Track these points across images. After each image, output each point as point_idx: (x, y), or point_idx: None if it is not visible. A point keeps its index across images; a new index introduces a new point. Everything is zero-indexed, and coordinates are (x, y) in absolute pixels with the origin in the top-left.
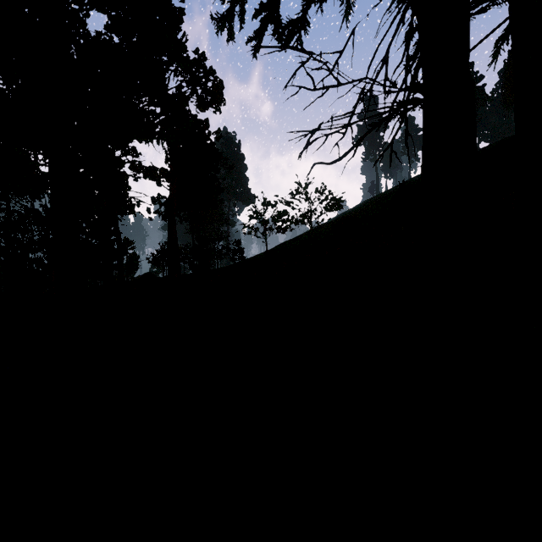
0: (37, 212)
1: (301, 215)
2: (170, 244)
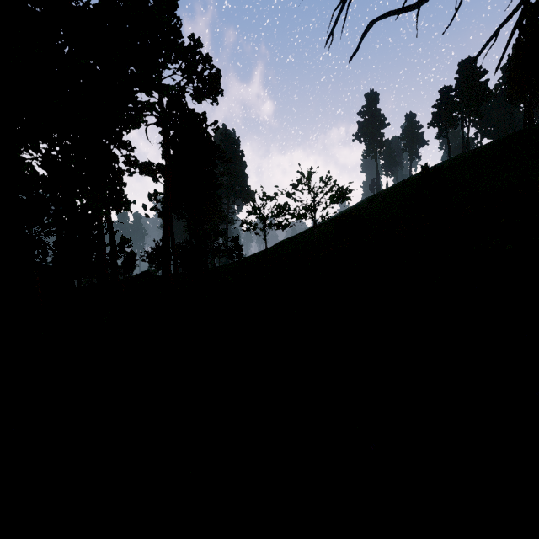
0: None
1: (304, 207)
2: (165, 241)
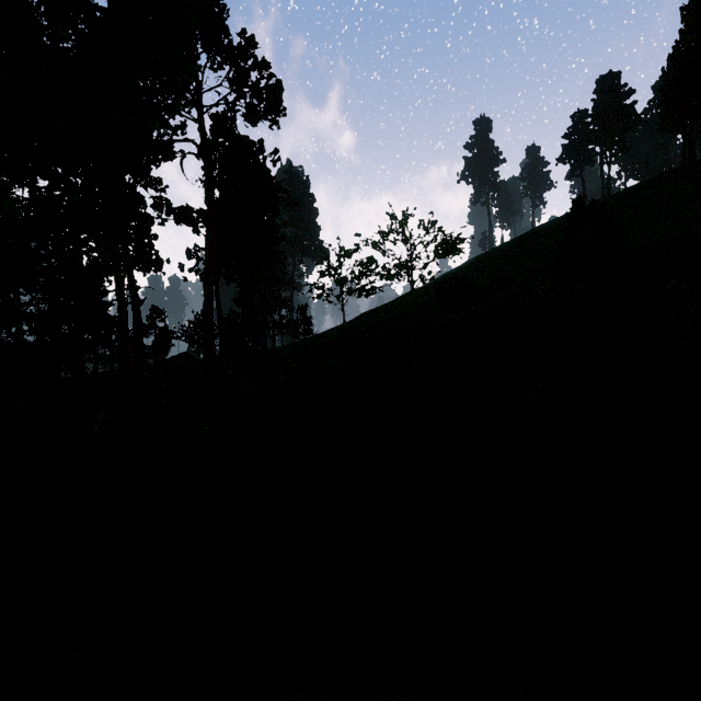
0: None
1: (398, 263)
2: (207, 312)
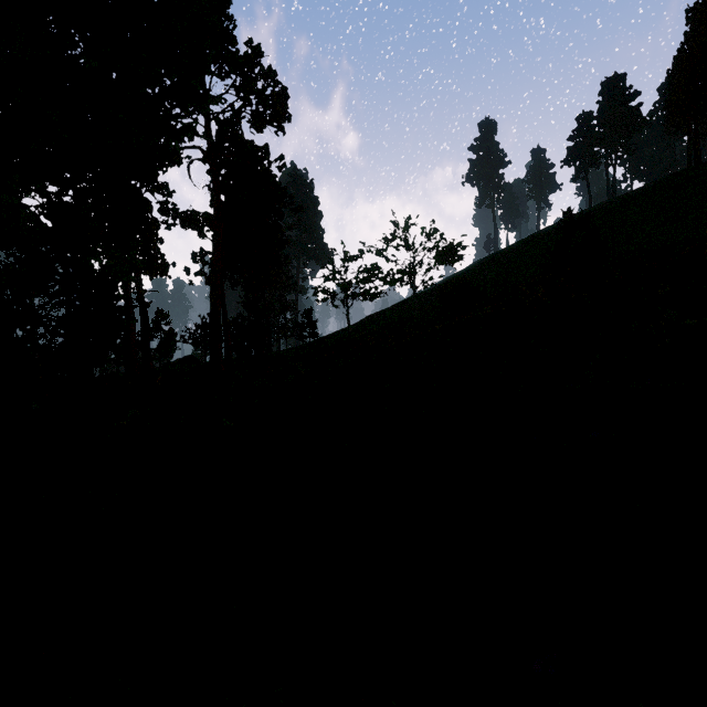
0: (2, 265)
1: (400, 270)
2: (213, 316)
